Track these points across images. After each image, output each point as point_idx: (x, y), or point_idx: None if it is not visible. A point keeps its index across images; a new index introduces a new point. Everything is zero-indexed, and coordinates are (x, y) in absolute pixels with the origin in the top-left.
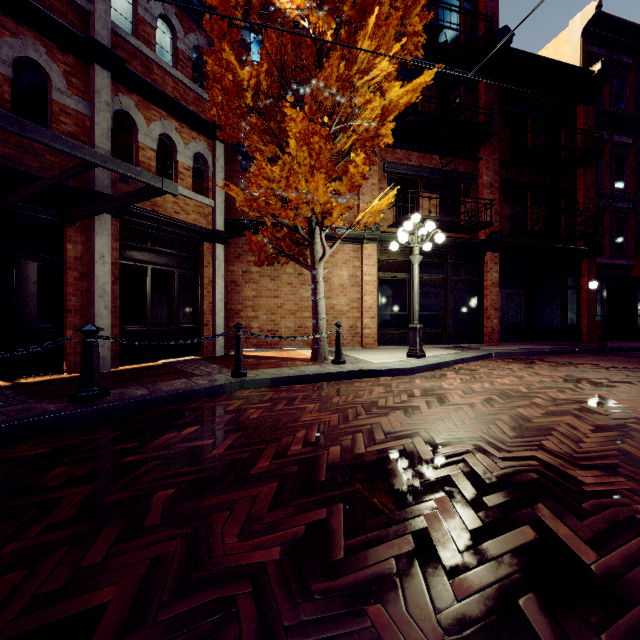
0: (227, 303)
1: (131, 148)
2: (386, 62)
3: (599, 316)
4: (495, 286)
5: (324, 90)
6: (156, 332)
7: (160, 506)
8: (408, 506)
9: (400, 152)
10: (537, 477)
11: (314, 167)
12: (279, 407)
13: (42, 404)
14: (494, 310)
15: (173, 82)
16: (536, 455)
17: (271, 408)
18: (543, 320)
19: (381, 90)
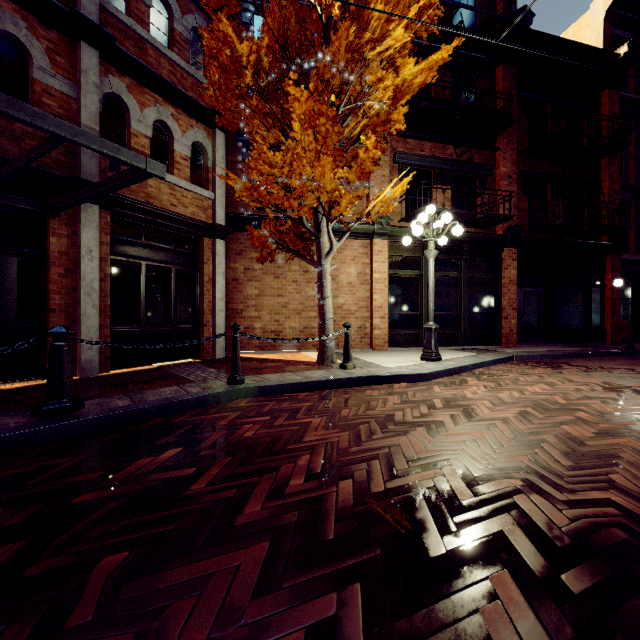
0: (228, 302)
1: (123, 135)
2: (401, 29)
3: (623, 316)
4: (513, 284)
5: (331, 67)
6: (151, 333)
7: (100, 585)
8: (455, 590)
9: (412, 142)
10: (625, 536)
11: (320, 152)
12: (279, 422)
13: (4, 418)
14: (512, 309)
15: (169, 65)
16: (610, 497)
17: (270, 423)
18: (564, 320)
19: (394, 65)
